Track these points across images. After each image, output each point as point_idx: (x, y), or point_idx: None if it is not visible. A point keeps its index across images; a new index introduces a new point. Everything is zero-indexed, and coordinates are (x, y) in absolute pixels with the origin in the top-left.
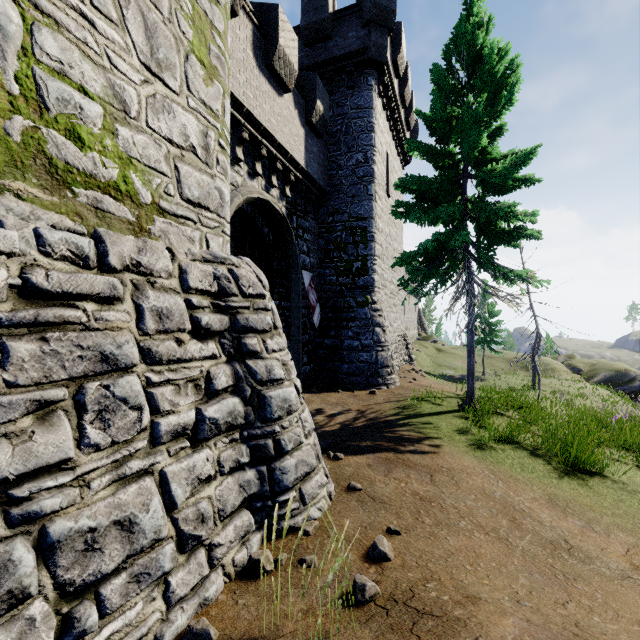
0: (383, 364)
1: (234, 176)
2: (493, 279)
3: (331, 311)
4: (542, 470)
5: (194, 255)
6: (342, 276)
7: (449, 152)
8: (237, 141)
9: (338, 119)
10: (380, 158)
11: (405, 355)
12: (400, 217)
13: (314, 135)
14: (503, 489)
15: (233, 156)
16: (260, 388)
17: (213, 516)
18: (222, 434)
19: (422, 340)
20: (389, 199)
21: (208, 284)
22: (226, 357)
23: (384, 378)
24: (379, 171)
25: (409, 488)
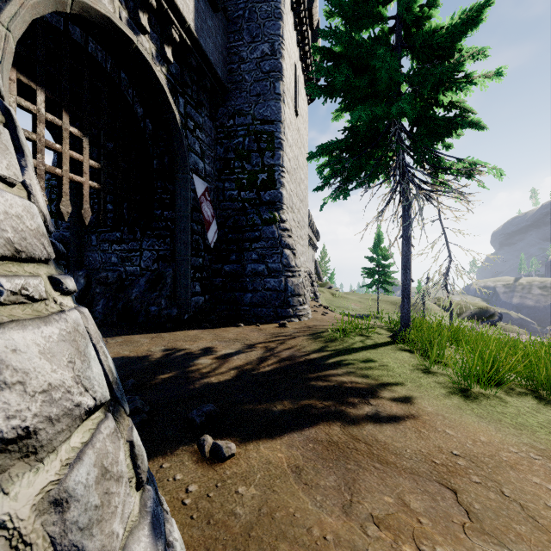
0: (294, 292)
1: None
2: (433, 175)
3: (231, 231)
4: None
5: None
6: (245, 190)
7: (380, 13)
8: None
9: (240, 2)
10: (288, 60)
11: (311, 292)
12: (319, 94)
13: (209, 4)
14: None
15: None
16: None
17: None
18: None
19: (319, 286)
20: (297, 119)
21: None
22: None
23: (295, 308)
24: (287, 73)
25: None
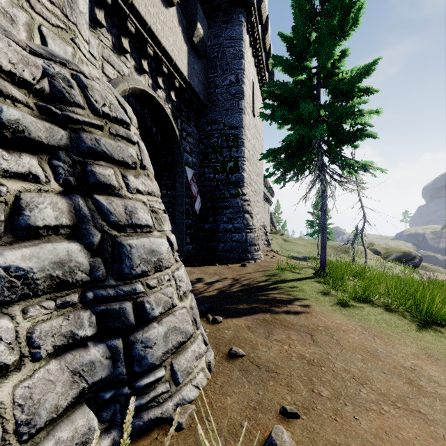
0: (251, 243)
1: (120, 65)
2: (341, 170)
3: (209, 201)
4: (403, 324)
5: (8, 32)
6: (218, 174)
7: (306, 66)
8: (123, 32)
9: (215, 48)
10: (248, 82)
11: (265, 240)
12: (267, 119)
13: (195, 55)
14: (382, 346)
15: (119, 45)
16: (115, 233)
17: (2, 439)
18: (44, 295)
19: (273, 233)
20: (254, 119)
21: (30, 76)
22: (62, 187)
23: (252, 254)
24: (247, 92)
25: (293, 351)
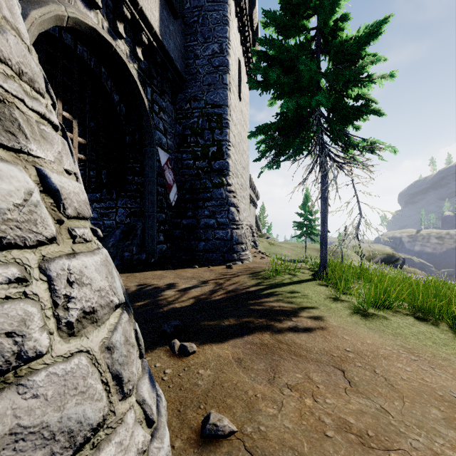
0: (238, 241)
1: None
2: (344, 151)
3: (188, 193)
4: (450, 339)
5: None
6: (199, 160)
7: (304, 25)
8: None
9: (195, 11)
10: (234, 57)
11: (251, 241)
12: (257, 87)
13: (170, 13)
14: (453, 382)
15: None
16: None
17: None
18: None
19: (259, 237)
20: (240, 103)
21: None
22: None
23: (239, 254)
24: (233, 67)
25: (324, 410)
